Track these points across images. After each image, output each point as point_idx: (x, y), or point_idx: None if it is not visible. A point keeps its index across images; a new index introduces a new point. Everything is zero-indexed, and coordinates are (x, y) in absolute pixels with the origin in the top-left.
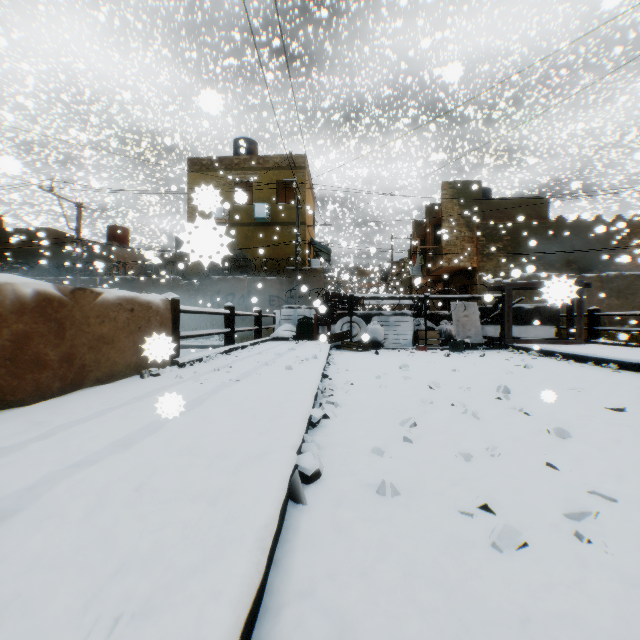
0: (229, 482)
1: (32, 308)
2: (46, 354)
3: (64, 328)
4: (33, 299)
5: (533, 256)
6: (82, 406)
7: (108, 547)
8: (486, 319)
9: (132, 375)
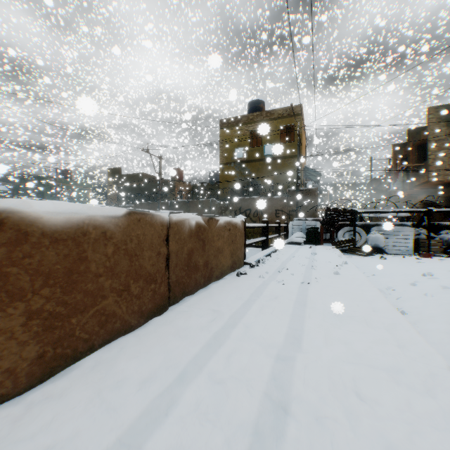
0: (444, 409)
1: (194, 233)
2: (198, 261)
3: (204, 244)
4: (194, 227)
5: None
6: (226, 299)
7: None
8: None
9: (229, 273)
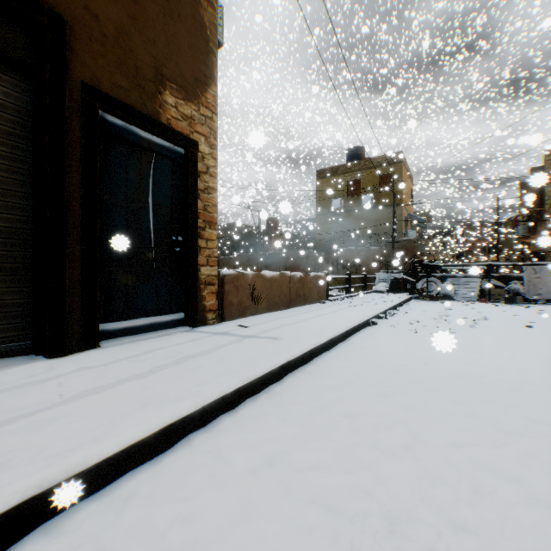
0: (356, 316)
1: (299, 280)
2: (301, 293)
3: (303, 285)
4: (299, 278)
5: None
6: (312, 307)
7: (339, 318)
8: None
9: (316, 302)
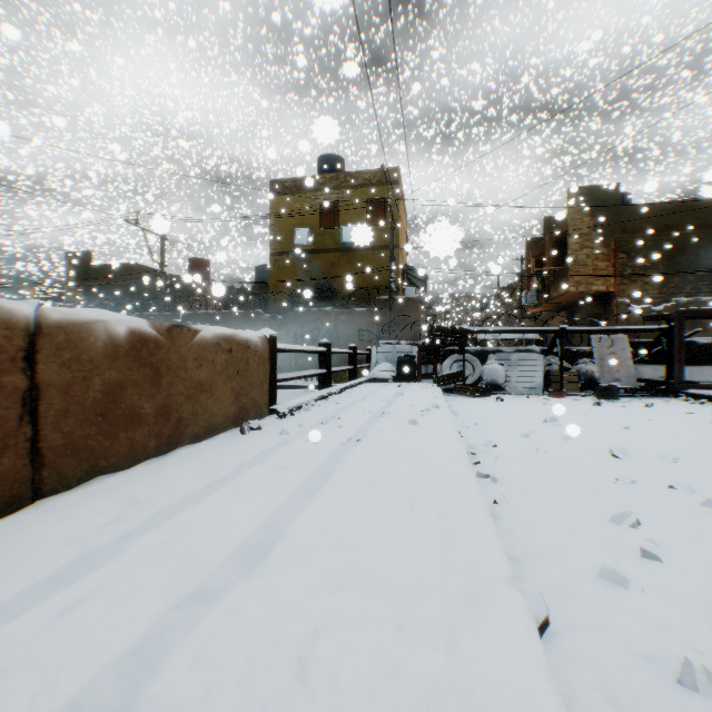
0: (458, 677)
1: (125, 351)
2: (140, 407)
3: (159, 374)
4: (126, 340)
5: (693, 275)
6: (182, 476)
7: None
8: (640, 357)
9: (229, 428)
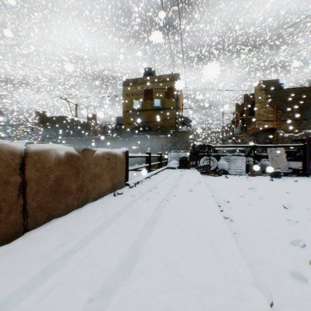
0: None
1: (63, 162)
2: (70, 186)
3: (78, 171)
4: (64, 157)
5: None
6: (90, 219)
7: None
8: (289, 158)
9: (108, 193)
